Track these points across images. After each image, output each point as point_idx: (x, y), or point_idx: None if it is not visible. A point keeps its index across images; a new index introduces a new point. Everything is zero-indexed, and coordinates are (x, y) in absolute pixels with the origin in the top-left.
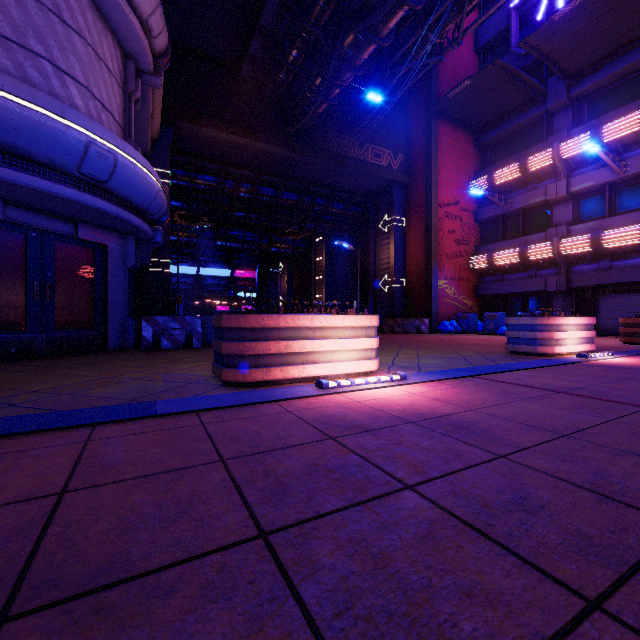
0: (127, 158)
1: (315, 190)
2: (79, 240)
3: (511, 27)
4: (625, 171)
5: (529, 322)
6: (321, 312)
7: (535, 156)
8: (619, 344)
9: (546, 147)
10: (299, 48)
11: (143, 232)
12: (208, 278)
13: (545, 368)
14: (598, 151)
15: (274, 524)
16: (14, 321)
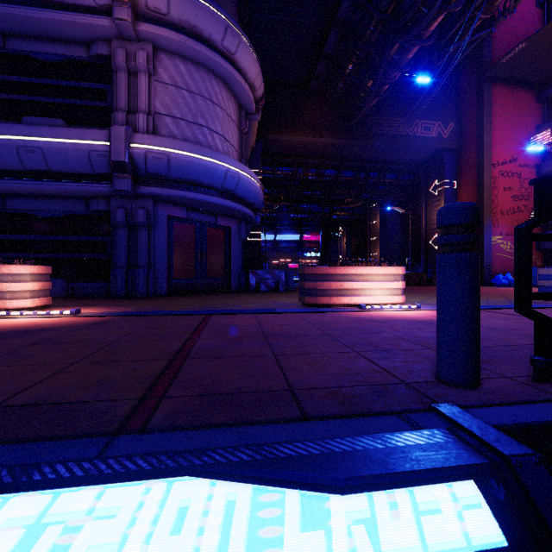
0: (244, 174)
1: (369, 166)
2: (217, 225)
3: None
4: None
5: None
6: (363, 265)
7: None
8: None
9: None
10: (354, 63)
11: (250, 217)
12: (282, 242)
13: None
14: None
15: (332, 333)
16: (190, 273)
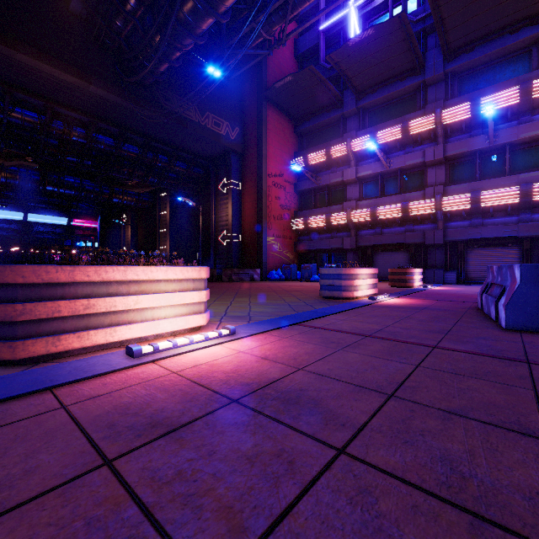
0: None
1: (158, 147)
2: None
3: (320, 45)
4: (390, 166)
5: (336, 272)
6: (140, 263)
7: (336, 147)
8: (389, 287)
9: (343, 141)
10: None
11: None
12: (39, 225)
13: (350, 311)
14: (375, 149)
15: None
16: None
